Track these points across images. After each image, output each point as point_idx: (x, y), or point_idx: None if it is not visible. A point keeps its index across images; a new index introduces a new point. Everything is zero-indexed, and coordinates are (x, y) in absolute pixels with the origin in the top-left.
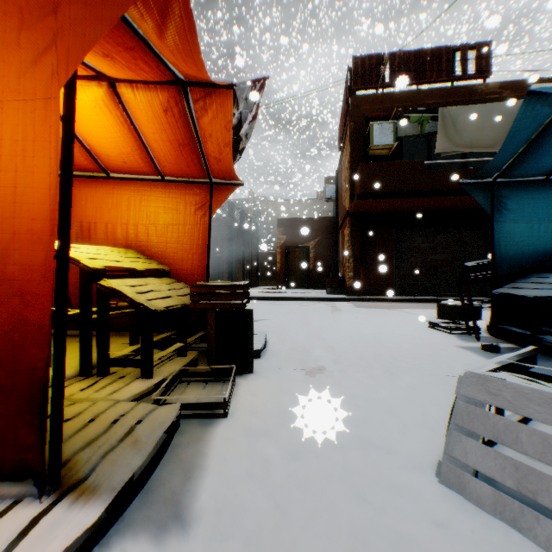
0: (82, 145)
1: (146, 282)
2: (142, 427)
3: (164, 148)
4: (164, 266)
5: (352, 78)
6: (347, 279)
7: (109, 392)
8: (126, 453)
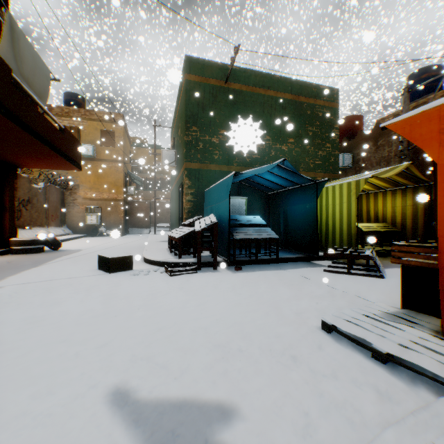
0: None
1: None
2: None
3: None
4: None
5: None
6: None
7: None
8: None
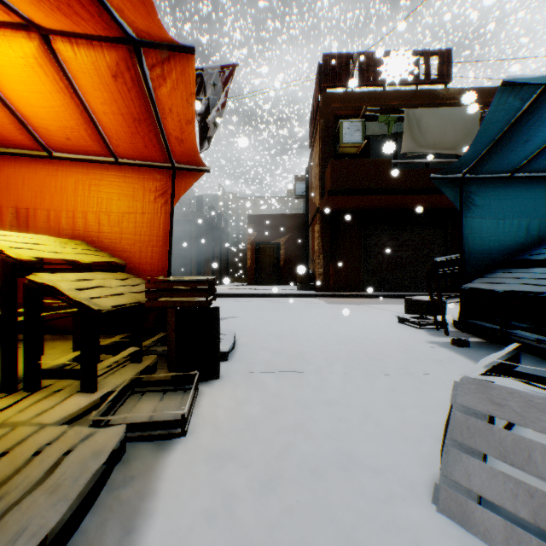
0: (14, 115)
1: (92, 277)
2: (69, 463)
3: (116, 124)
4: (118, 259)
5: (322, 75)
6: (317, 275)
7: (35, 414)
8: (37, 506)
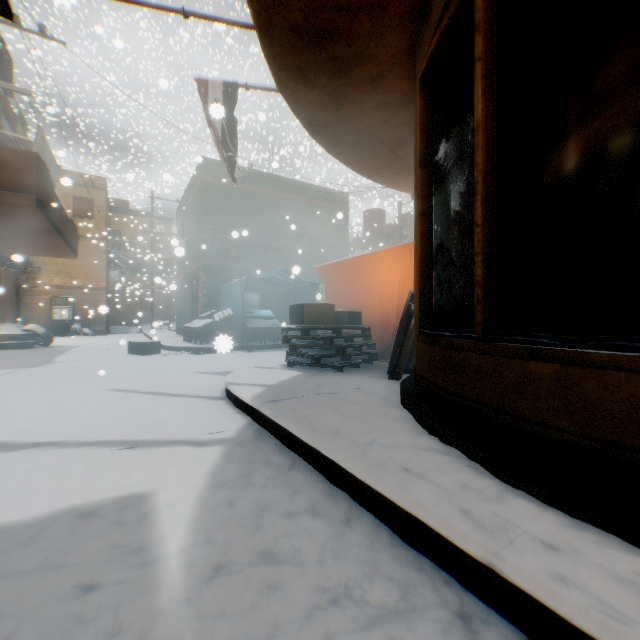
0: None
1: None
2: None
3: None
4: None
5: None
6: None
7: None
8: None
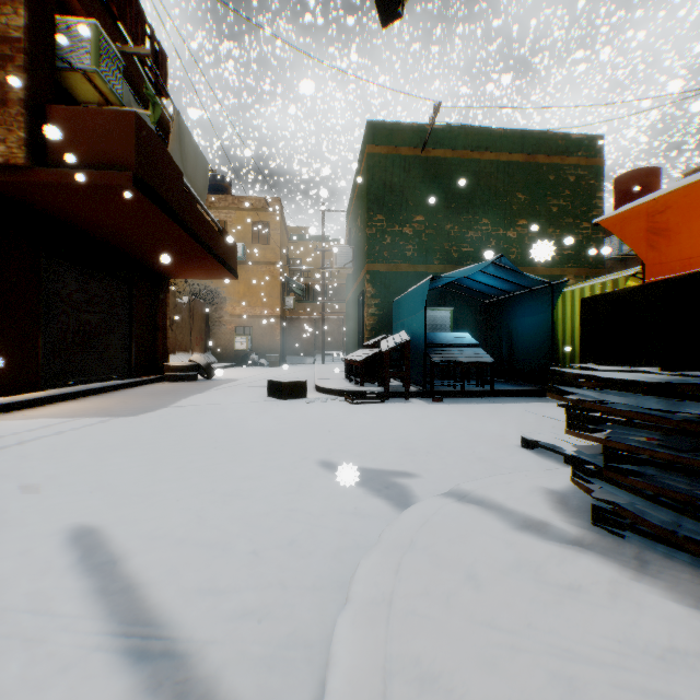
0: None
1: None
2: None
3: None
4: None
5: None
6: None
7: None
8: None
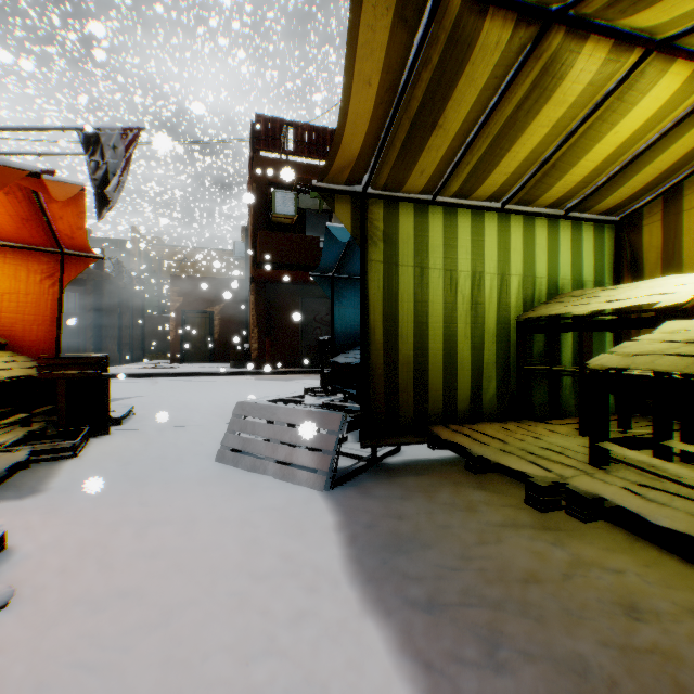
0: None
1: None
2: None
3: (4, 219)
4: (1, 337)
5: (255, 136)
6: (251, 350)
7: None
8: None
